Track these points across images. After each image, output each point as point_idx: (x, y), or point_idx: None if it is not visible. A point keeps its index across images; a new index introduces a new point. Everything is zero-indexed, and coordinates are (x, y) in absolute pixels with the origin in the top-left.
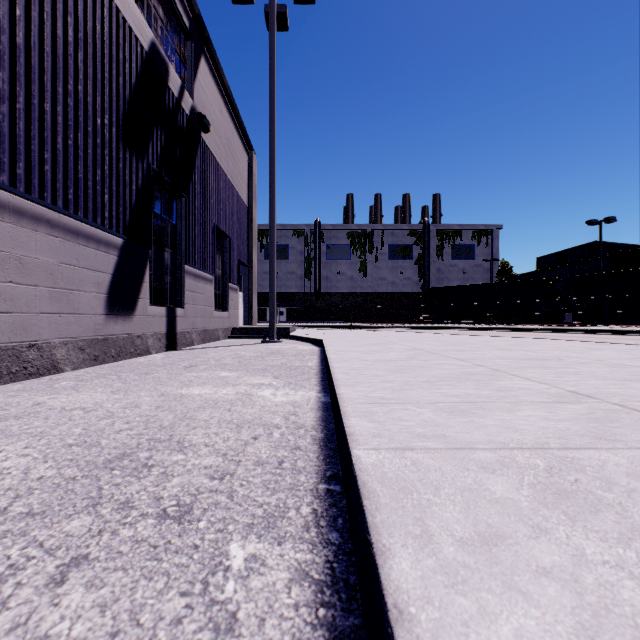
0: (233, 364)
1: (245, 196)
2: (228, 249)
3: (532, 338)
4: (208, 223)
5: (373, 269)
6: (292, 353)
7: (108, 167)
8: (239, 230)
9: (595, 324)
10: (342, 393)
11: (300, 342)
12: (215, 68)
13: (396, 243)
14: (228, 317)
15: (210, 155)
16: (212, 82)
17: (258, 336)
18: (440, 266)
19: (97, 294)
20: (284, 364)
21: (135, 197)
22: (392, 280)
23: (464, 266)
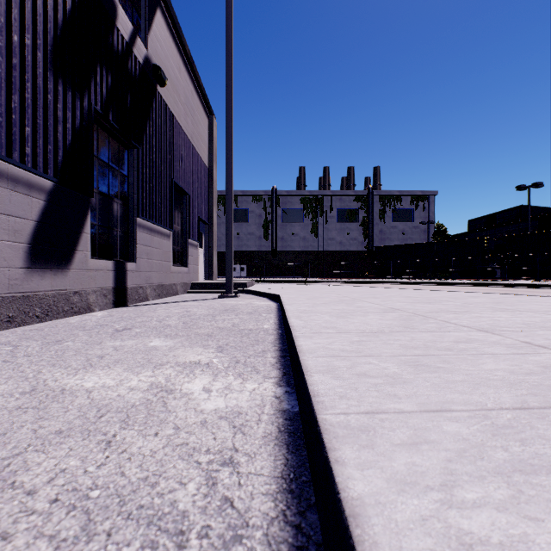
0: (175, 326)
1: (205, 157)
2: (187, 206)
3: (496, 293)
4: (165, 178)
5: (323, 230)
6: (247, 310)
7: (30, 95)
8: (199, 189)
9: (527, 279)
10: (362, 505)
11: (257, 297)
12: (173, 25)
13: (343, 207)
14: (187, 272)
15: (167, 110)
16: (170, 38)
17: (216, 291)
18: (382, 228)
19: (12, 243)
20: (235, 326)
21: (71, 137)
22: (340, 240)
23: (403, 228)
